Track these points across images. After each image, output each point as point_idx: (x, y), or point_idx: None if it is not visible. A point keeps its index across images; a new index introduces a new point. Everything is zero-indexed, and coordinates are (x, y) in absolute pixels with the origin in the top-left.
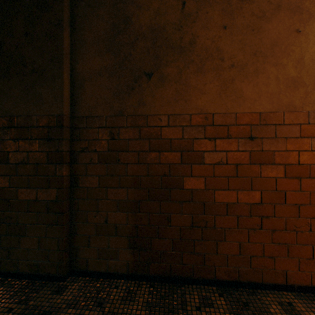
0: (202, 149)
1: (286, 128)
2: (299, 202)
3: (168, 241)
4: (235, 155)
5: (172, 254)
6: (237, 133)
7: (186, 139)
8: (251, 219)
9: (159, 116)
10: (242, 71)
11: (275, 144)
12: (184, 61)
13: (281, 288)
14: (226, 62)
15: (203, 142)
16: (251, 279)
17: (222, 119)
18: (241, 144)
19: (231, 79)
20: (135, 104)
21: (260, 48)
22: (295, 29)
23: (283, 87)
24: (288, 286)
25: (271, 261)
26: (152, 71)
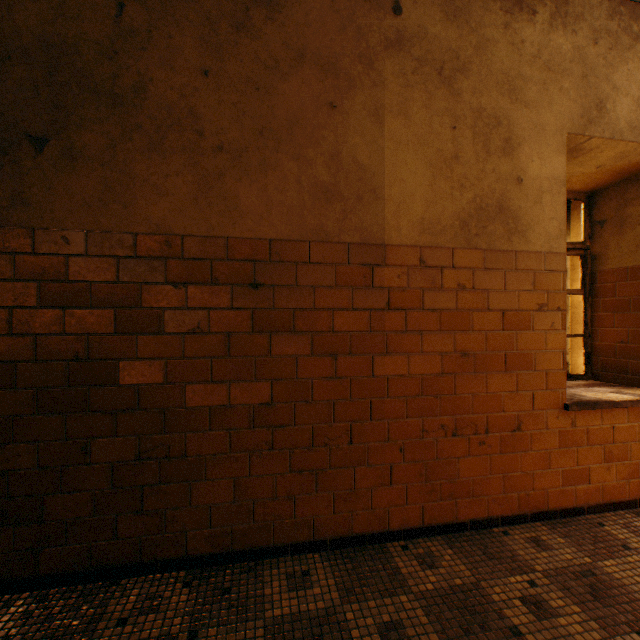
0: (161, 305)
1: (314, 269)
2: (335, 396)
3: (86, 496)
4: (226, 316)
5: (94, 521)
6: (230, 275)
7: (127, 284)
8: (255, 434)
9: (64, 233)
10: (240, 160)
11: (296, 297)
12: (122, 125)
13: (306, 548)
14: (209, 140)
15: (162, 291)
16: (255, 542)
17: (201, 247)
18: (237, 296)
19: (218, 173)
20: (3, 201)
21: (270, 124)
22: (328, 101)
23: (310, 198)
24: (317, 543)
25: (290, 504)
26: (48, 134)
